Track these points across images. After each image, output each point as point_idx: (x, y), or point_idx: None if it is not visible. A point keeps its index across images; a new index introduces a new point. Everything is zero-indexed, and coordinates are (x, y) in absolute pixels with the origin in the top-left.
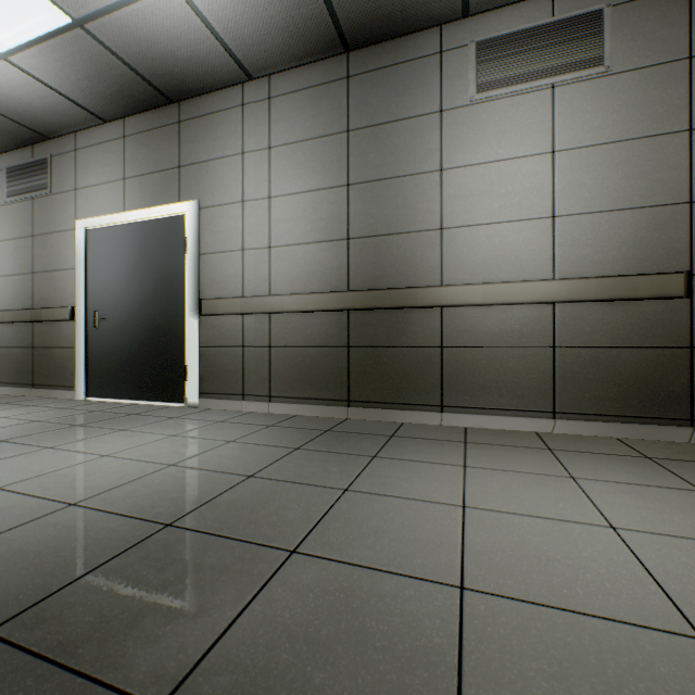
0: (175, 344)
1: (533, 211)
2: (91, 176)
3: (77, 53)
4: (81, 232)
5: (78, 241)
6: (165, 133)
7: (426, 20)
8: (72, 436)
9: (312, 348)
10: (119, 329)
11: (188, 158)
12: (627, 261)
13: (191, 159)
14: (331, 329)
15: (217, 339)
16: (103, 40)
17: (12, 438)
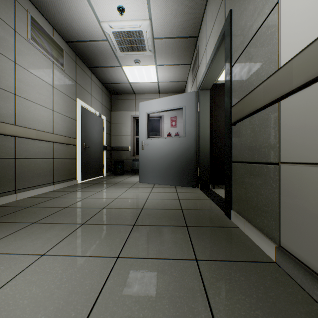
0: None
1: (49, 105)
2: None
3: None
4: None
5: None
6: None
7: None
8: None
9: None
10: None
11: None
12: (67, 132)
13: None
14: None
15: None
16: None
17: None
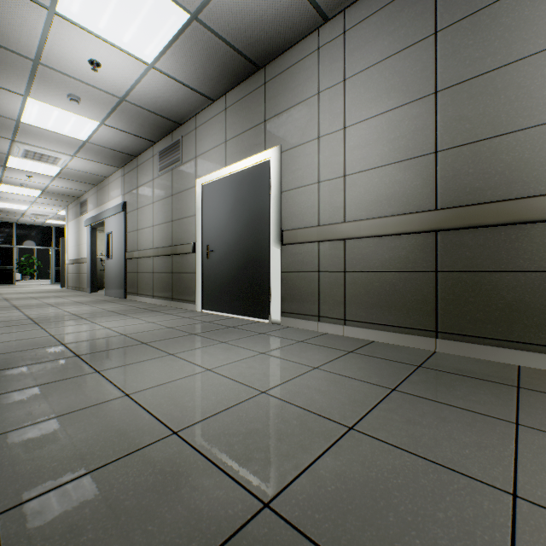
0: (261, 270)
1: None
2: (205, 145)
3: (194, 45)
4: (199, 188)
5: (197, 195)
6: (254, 96)
7: None
8: (188, 344)
9: (390, 273)
10: (222, 258)
11: (271, 111)
12: None
13: (274, 111)
14: (413, 253)
15: (295, 265)
16: (210, 26)
17: (151, 341)
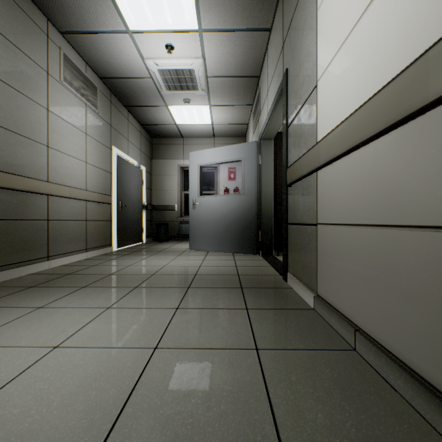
0: None
1: (82, 157)
2: None
3: None
4: None
5: None
6: None
7: (50, 12)
8: None
9: None
10: None
11: None
12: (102, 188)
13: None
14: None
15: None
16: None
17: None
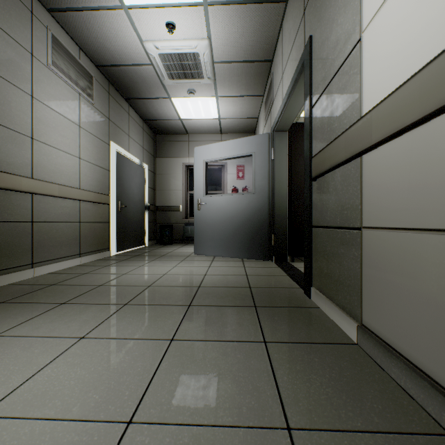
0: None
1: (74, 151)
2: None
3: None
4: None
5: None
6: None
7: None
8: None
9: None
10: None
11: None
12: (98, 187)
13: None
14: None
15: None
16: None
17: None
